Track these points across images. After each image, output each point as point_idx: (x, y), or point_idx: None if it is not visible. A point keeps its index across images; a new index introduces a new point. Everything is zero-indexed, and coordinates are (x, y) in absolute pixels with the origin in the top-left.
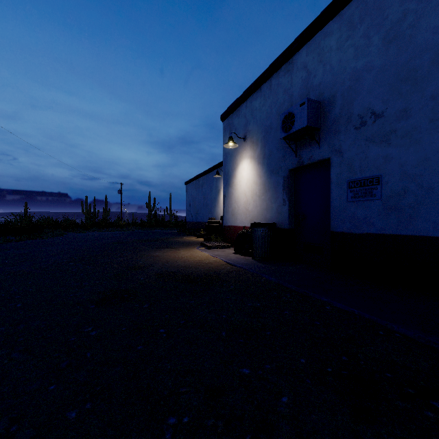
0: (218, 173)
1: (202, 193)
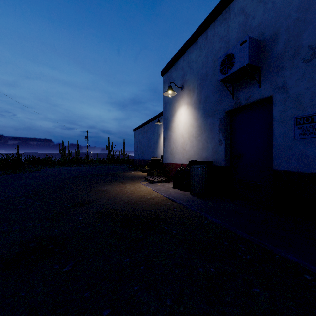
0: (159, 121)
1: (146, 137)
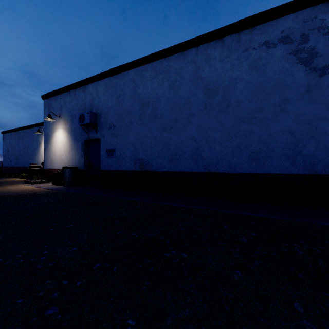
0: (39, 131)
1: (22, 143)
